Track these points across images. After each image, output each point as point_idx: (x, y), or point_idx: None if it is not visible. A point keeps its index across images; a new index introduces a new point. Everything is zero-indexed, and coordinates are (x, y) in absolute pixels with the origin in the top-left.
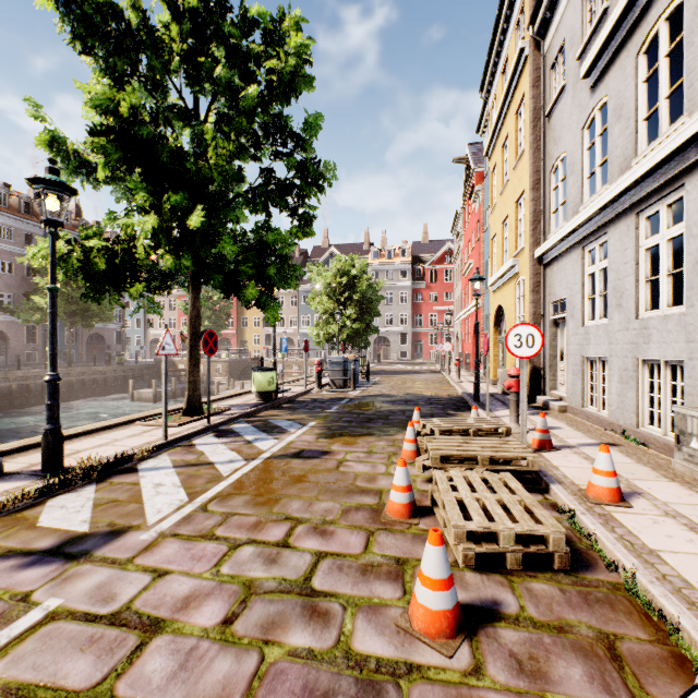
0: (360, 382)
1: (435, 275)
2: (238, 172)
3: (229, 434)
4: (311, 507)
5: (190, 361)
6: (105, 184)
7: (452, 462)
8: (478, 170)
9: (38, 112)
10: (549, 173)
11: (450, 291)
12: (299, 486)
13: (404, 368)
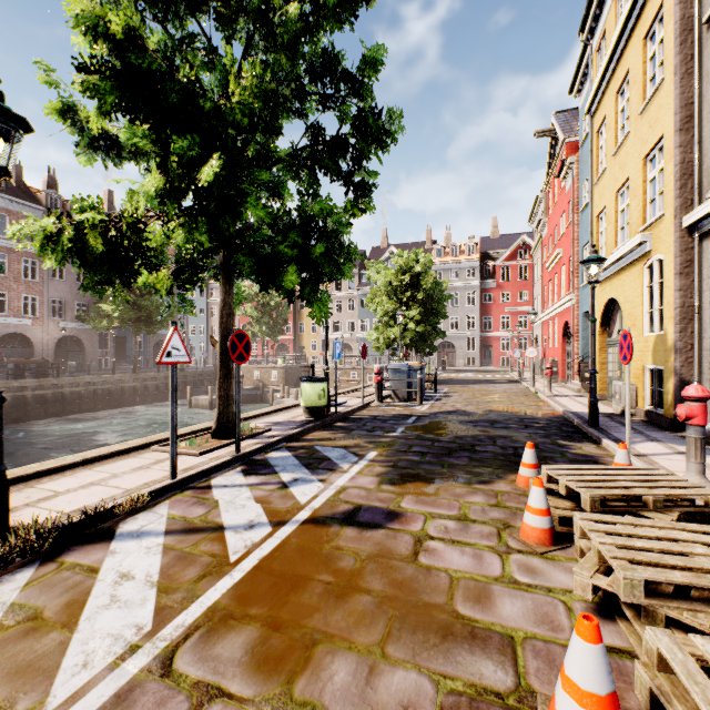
0: (426, 393)
1: (506, 273)
2: (273, 119)
3: (261, 469)
4: (372, 687)
5: (220, 370)
6: (128, 161)
7: (666, 594)
8: (569, 140)
9: (50, 76)
10: (709, 103)
11: (525, 290)
12: (349, 606)
13: (473, 376)
